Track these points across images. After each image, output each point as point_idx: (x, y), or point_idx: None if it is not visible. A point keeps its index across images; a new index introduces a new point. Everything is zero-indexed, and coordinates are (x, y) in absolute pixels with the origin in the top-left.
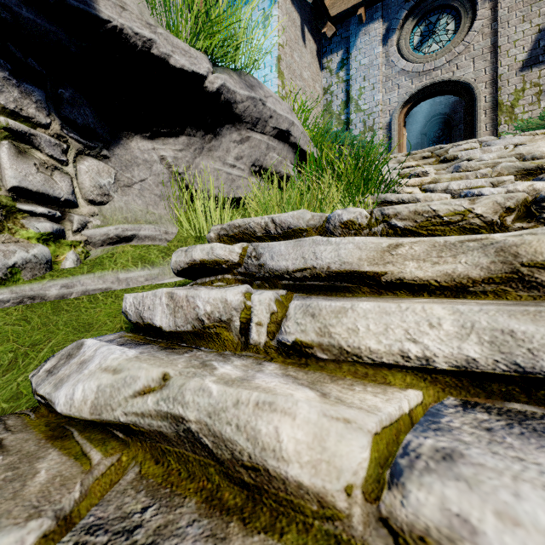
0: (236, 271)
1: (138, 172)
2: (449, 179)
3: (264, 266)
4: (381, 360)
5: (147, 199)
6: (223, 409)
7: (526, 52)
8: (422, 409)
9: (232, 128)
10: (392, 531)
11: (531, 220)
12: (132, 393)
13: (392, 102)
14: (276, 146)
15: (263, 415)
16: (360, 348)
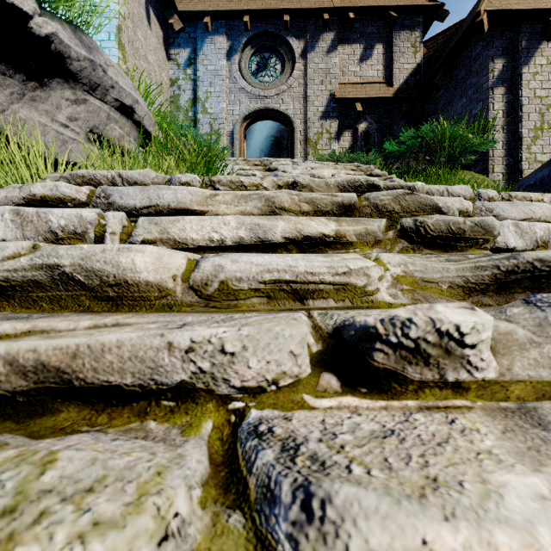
0: None
1: None
2: None
3: (114, 204)
4: (199, 244)
5: None
6: (93, 255)
7: (324, 107)
8: None
9: (65, 84)
10: (195, 290)
11: None
12: (1, 258)
13: (235, 114)
14: (118, 119)
15: (123, 254)
16: (187, 239)
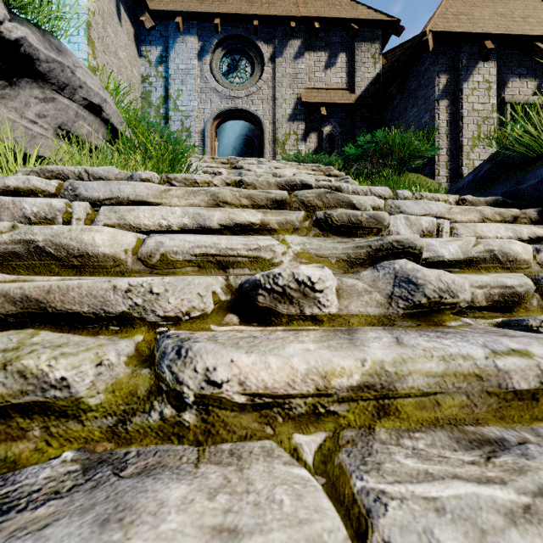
0: None
1: None
2: None
3: (80, 196)
4: (150, 229)
5: None
6: (62, 233)
7: (291, 109)
8: None
9: (34, 83)
10: (142, 261)
11: None
12: None
13: (206, 113)
14: (86, 117)
15: (86, 233)
16: (140, 224)
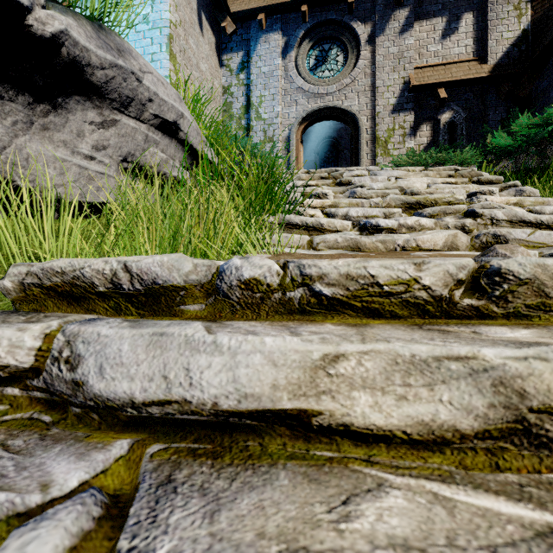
0: (29, 383)
1: None
2: (347, 204)
3: (83, 388)
4: None
5: None
6: None
7: (396, 98)
8: None
9: (87, 102)
10: None
11: (482, 297)
12: None
13: (291, 117)
14: (159, 140)
15: None
16: None
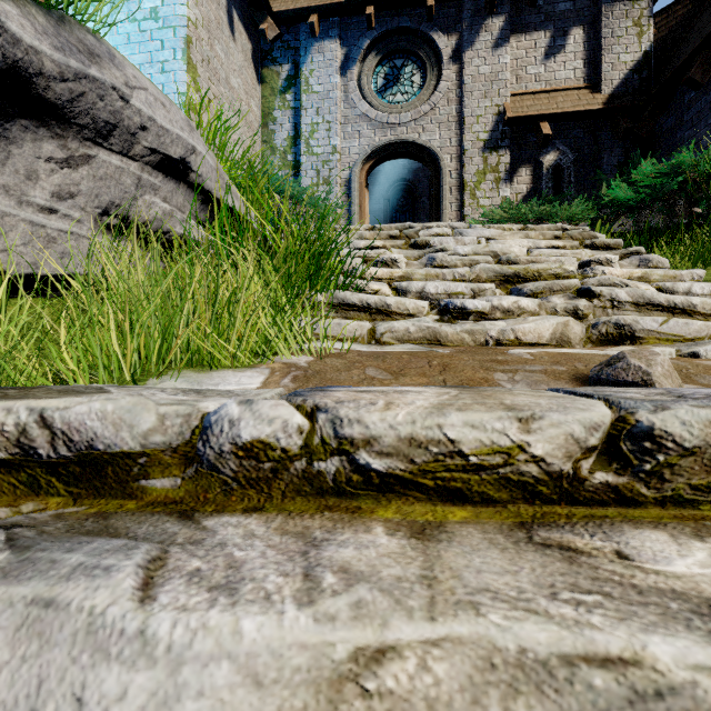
0: None
1: None
2: (423, 275)
3: None
4: None
5: None
6: None
7: (487, 132)
8: None
9: (41, 129)
10: None
11: (624, 472)
12: None
13: (353, 153)
14: (159, 185)
15: None
16: None
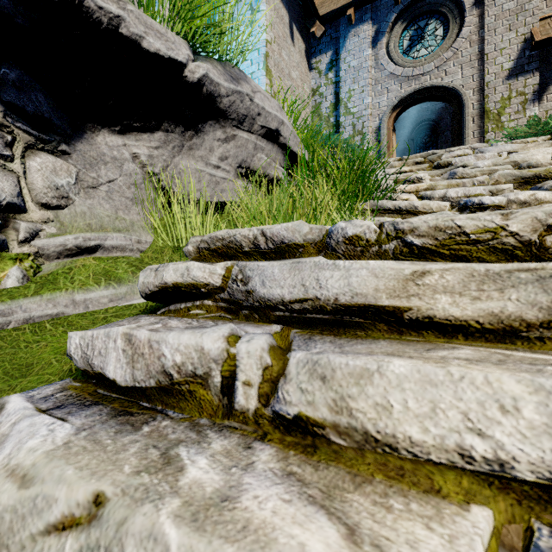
0: (218, 296)
1: (105, 171)
2: (445, 186)
3: (253, 294)
4: (428, 457)
5: (117, 203)
6: None
7: (512, 61)
8: (495, 539)
9: (216, 124)
10: None
11: None
12: (43, 528)
13: (382, 106)
14: (264, 147)
15: None
16: (396, 437)
